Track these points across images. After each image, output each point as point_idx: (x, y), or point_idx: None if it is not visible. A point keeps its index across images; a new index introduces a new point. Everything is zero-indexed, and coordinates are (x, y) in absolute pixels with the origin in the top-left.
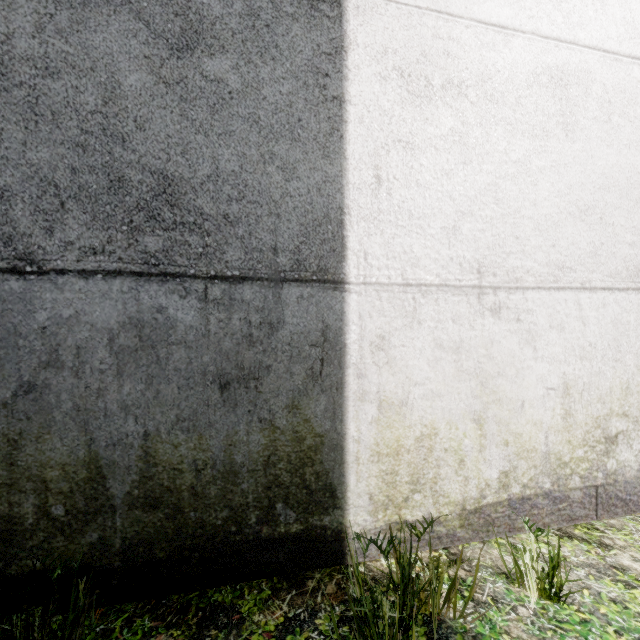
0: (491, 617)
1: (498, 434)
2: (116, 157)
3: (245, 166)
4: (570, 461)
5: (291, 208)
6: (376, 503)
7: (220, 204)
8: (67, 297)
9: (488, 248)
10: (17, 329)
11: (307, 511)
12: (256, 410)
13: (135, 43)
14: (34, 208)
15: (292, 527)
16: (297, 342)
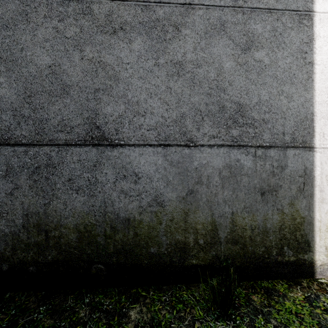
0: None
1: None
2: (221, 97)
3: (271, 97)
4: None
5: (290, 114)
6: None
7: (261, 114)
8: (204, 155)
9: None
10: (187, 168)
11: (297, 251)
12: (275, 205)
13: (228, 49)
14: (193, 120)
15: (291, 258)
16: (293, 175)
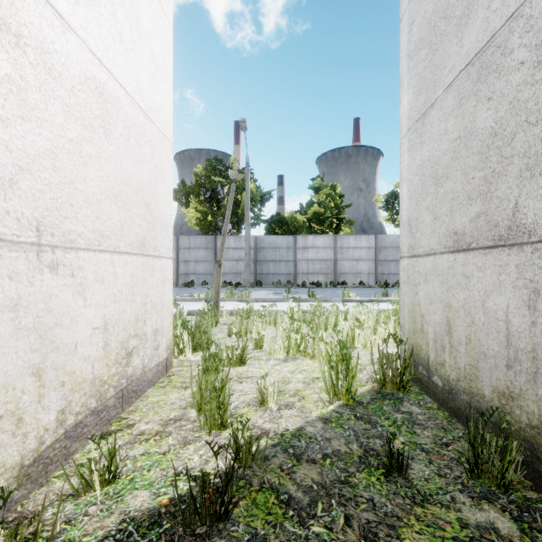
0: (69, 537)
1: (56, 379)
2: None
3: None
4: (108, 379)
5: None
6: None
7: None
8: None
9: (47, 209)
10: None
11: None
12: None
13: None
14: None
15: None
16: None
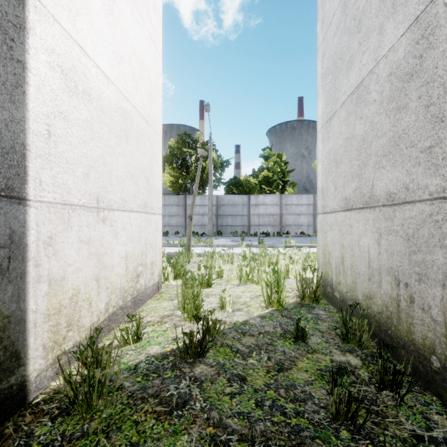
0: (122, 361)
1: (105, 284)
2: None
3: None
4: (128, 289)
5: None
6: (47, 349)
7: None
8: None
9: (101, 188)
10: None
11: None
12: None
13: None
14: None
15: None
16: None
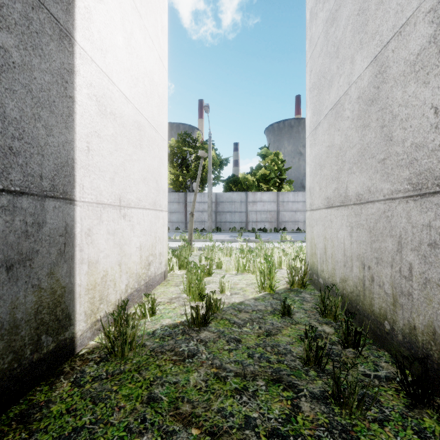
0: (142, 329)
1: (125, 269)
2: None
3: (23, 117)
4: (142, 275)
5: (50, 153)
6: (87, 315)
7: (7, 138)
8: None
9: (122, 189)
10: None
11: (58, 333)
12: (30, 280)
13: None
14: None
15: (50, 347)
16: (53, 234)
